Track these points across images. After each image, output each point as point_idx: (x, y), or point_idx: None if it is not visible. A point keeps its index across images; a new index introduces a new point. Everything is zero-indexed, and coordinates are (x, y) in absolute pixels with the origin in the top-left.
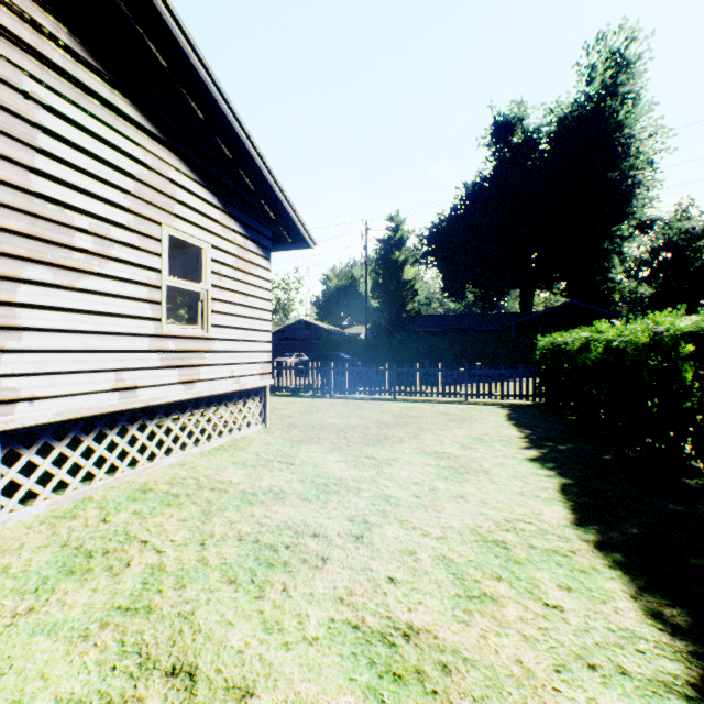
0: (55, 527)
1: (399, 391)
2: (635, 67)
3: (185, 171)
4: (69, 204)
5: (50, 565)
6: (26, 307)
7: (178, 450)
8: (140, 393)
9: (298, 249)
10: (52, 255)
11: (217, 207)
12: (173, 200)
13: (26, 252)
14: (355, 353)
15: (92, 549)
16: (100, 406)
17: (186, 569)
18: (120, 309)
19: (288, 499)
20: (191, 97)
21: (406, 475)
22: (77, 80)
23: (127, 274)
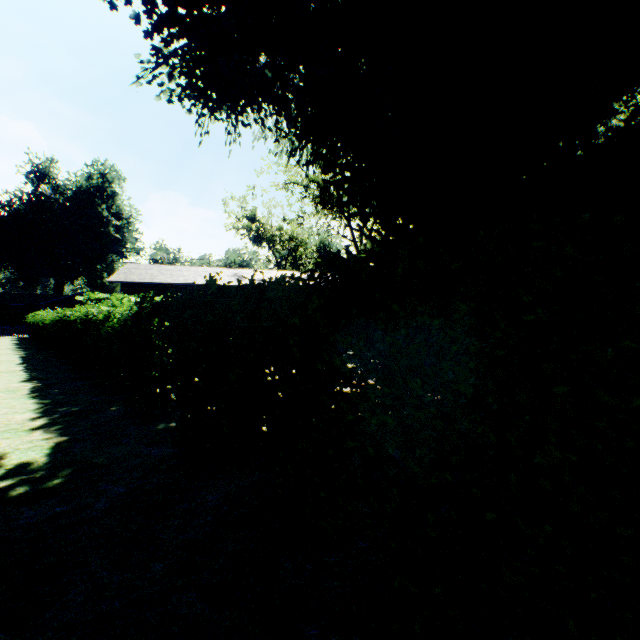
0: None
1: None
2: (114, 183)
3: None
4: None
5: None
6: None
7: None
8: None
9: None
10: None
11: None
12: None
13: None
14: None
15: None
16: None
17: None
18: None
19: None
20: None
21: None
22: None
23: None
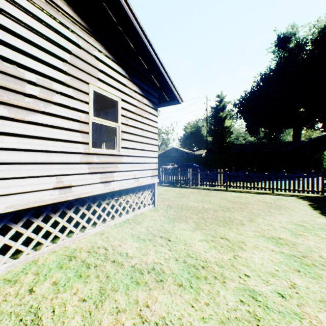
0: None
1: (229, 185)
2: None
3: (104, 52)
4: (21, 64)
5: None
6: None
7: (100, 223)
8: (73, 189)
9: (172, 104)
10: (7, 98)
11: (124, 76)
12: (96, 69)
13: None
14: (200, 163)
15: None
16: (43, 200)
17: None
18: (59, 136)
19: (166, 283)
20: (108, 7)
21: (259, 263)
22: None
23: (64, 113)
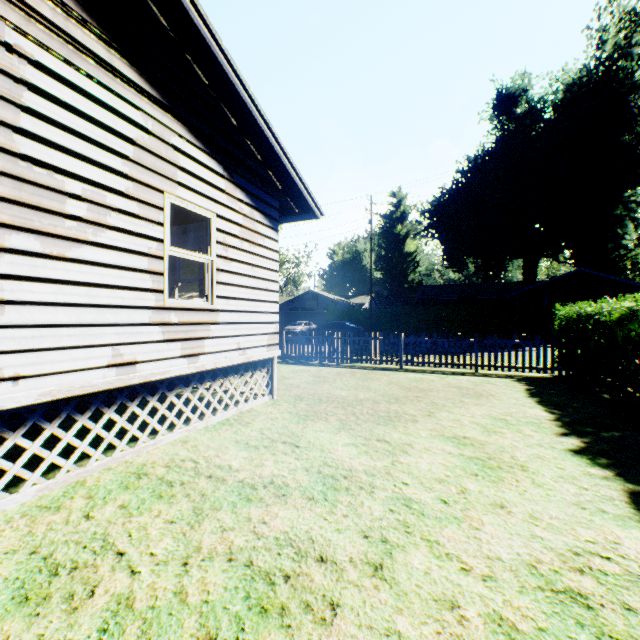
0: (34, 522)
1: (406, 360)
2: None
3: (188, 137)
4: (60, 167)
5: (5, 585)
6: (9, 278)
7: (182, 425)
8: (139, 368)
9: (305, 219)
10: (39, 223)
11: (222, 176)
12: (175, 167)
13: (9, 219)
14: (360, 322)
15: (61, 561)
16: (93, 384)
17: (157, 608)
18: (117, 280)
19: (291, 497)
20: (195, 61)
21: (426, 468)
22: (69, 36)
23: (125, 243)
